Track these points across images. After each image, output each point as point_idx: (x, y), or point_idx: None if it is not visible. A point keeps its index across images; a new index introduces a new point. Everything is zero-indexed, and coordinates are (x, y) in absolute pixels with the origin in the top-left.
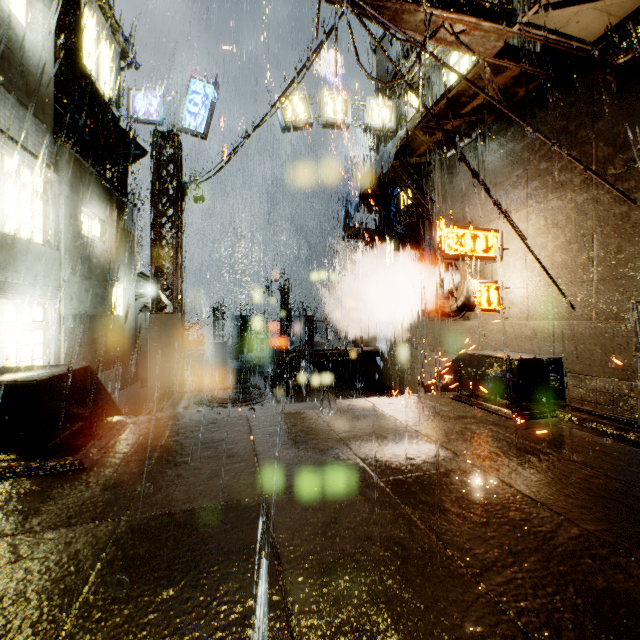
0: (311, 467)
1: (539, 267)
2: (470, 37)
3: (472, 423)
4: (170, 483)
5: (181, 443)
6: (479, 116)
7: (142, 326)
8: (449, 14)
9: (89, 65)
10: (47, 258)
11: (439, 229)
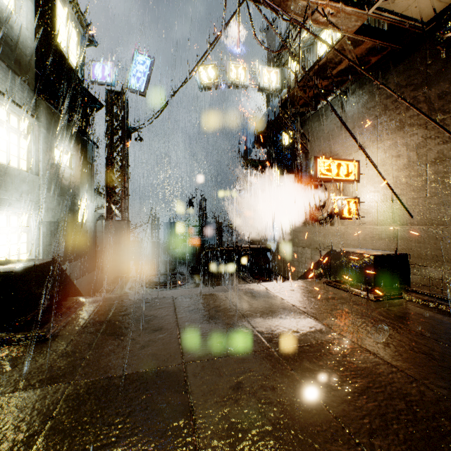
0: (220, 339)
1: (386, 187)
2: (337, 18)
3: (341, 303)
4: (111, 352)
5: (122, 319)
6: (342, 78)
7: (99, 230)
8: (321, 1)
9: (61, 43)
10: (29, 181)
11: (313, 159)
